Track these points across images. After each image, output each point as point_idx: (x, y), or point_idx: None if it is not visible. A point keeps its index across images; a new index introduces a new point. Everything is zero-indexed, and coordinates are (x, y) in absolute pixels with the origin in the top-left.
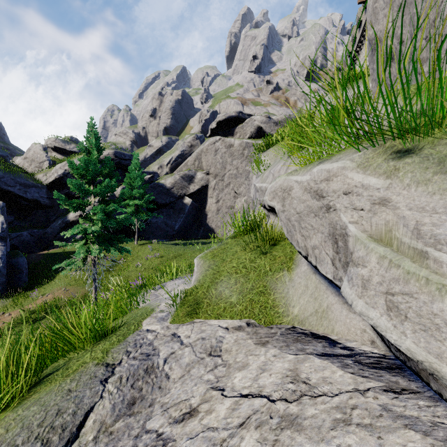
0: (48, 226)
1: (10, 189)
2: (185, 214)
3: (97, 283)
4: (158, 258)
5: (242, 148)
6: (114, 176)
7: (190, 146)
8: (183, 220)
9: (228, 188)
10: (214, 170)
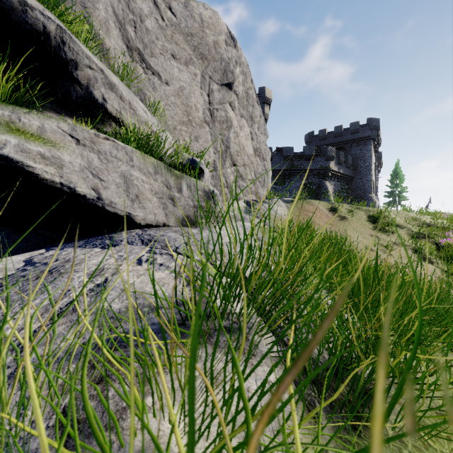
0: None
1: None
2: None
3: None
4: None
5: None
6: None
7: None
8: None
9: None
10: None
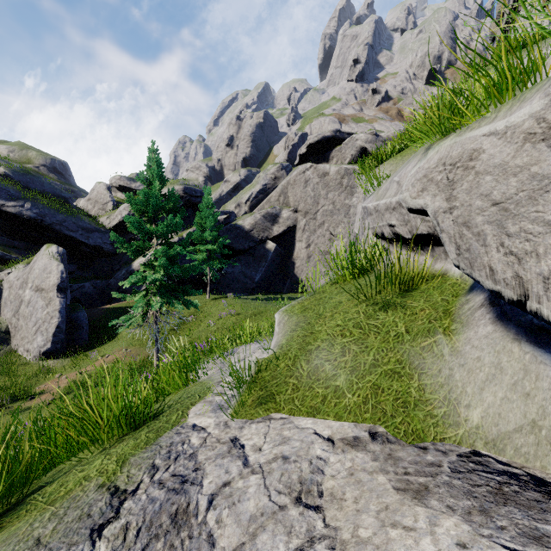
0: (112, 277)
1: (72, 234)
2: (267, 263)
3: (159, 344)
4: (234, 316)
5: (340, 176)
6: (180, 212)
7: (273, 178)
8: (265, 270)
9: (322, 229)
10: (304, 206)
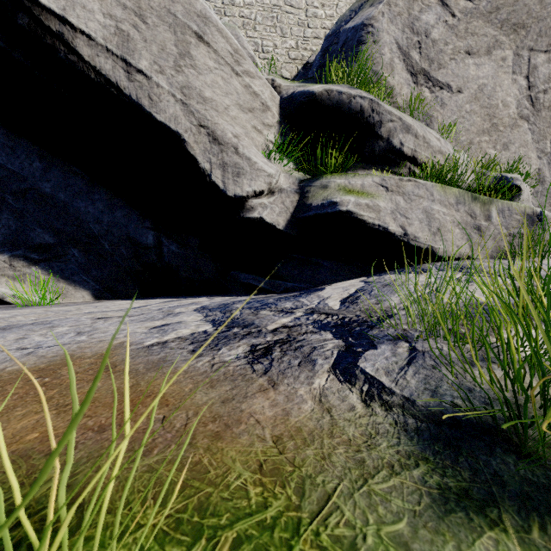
0: None
1: None
2: None
3: None
4: None
5: None
6: None
7: None
8: None
9: None
10: None
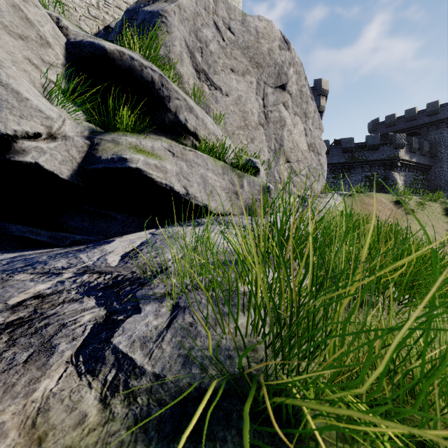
0: None
1: None
2: None
3: None
4: None
5: None
6: None
7: None
8: None
9: None
10: None
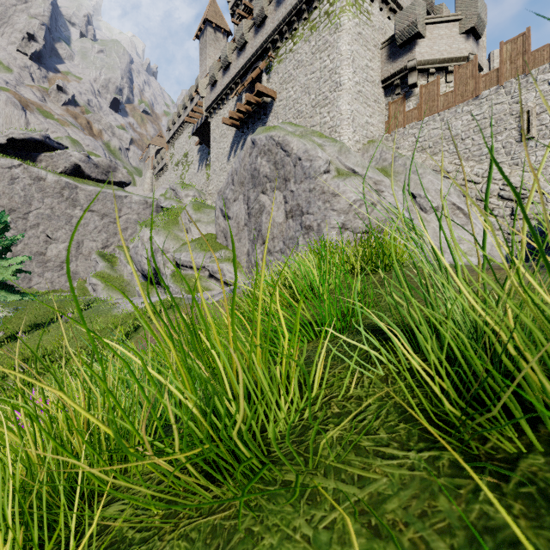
0: None
1: None
2: None
3: None
4: None
5: (61, 187)
6: (4, 227)
7: None
8: None
9: (36, 230)
10: (9, 202)
